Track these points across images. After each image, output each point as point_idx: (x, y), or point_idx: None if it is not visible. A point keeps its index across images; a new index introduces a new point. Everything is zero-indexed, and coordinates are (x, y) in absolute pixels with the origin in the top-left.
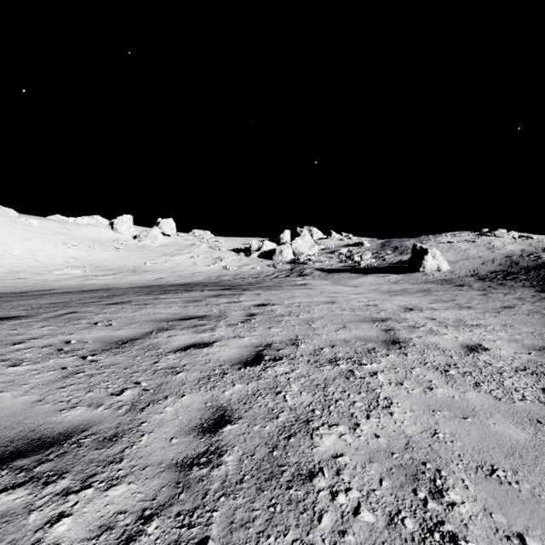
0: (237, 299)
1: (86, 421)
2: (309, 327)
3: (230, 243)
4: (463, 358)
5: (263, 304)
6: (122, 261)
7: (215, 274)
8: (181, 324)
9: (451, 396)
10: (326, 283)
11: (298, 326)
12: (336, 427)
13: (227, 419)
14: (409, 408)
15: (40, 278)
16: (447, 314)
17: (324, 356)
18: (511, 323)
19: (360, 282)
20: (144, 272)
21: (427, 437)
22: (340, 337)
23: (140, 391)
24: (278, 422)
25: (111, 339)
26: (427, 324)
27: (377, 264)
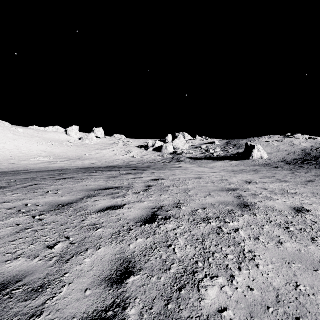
0: (140, 176)
1: (22, 272)
2: (187, 194)
3: (136, 142)
4: (295, 218)
5: (156, 179)
6: (72, 153)
7: (127, 161)
8: (103, 193)
9: (298, 249)
10: (194, 166)
11: (179, 194)
12: (217, 279)
13: (131, 270)
14: (269, 260)
15: (23, 163)
16: (273, 186)
17: (199, 216)
18: (317, 191)
19: (214, 165)
20: (85, 159)
21: (292, 289)
22: (208, 202)
23: (68, 244)
24: (171, 274)
25: (56, 203)
26: (263, 192)
27: (224, 155)
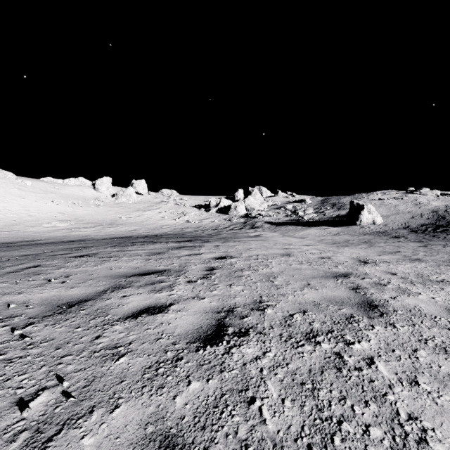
0: (197, 251)
1: None
2: (271, 284)
3: (192, 200)
4: None
5: (222, 257)
6: (101, 216)
7: (180, 227)
8: (139, 281)
9: None
10: (275, 234)
11: (260, 283)
12: None
13: None
14: None
15: (31, 230)
16: (403, 268)
17: (298, 328)
18: None
19: (305, 234)
20: (120, 224)
21: None
22: (308, 298)
23: (59, 395)
24: None
25: (60, 300)
26: (391, 279)
27: (318, 218)
